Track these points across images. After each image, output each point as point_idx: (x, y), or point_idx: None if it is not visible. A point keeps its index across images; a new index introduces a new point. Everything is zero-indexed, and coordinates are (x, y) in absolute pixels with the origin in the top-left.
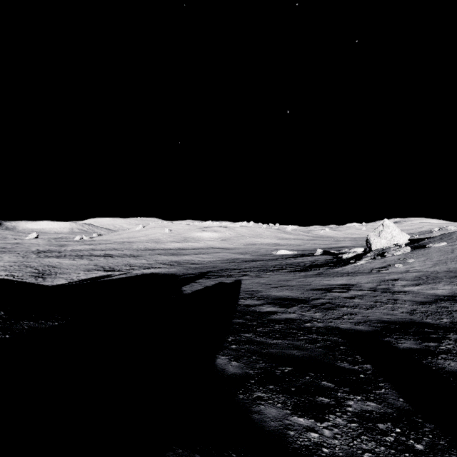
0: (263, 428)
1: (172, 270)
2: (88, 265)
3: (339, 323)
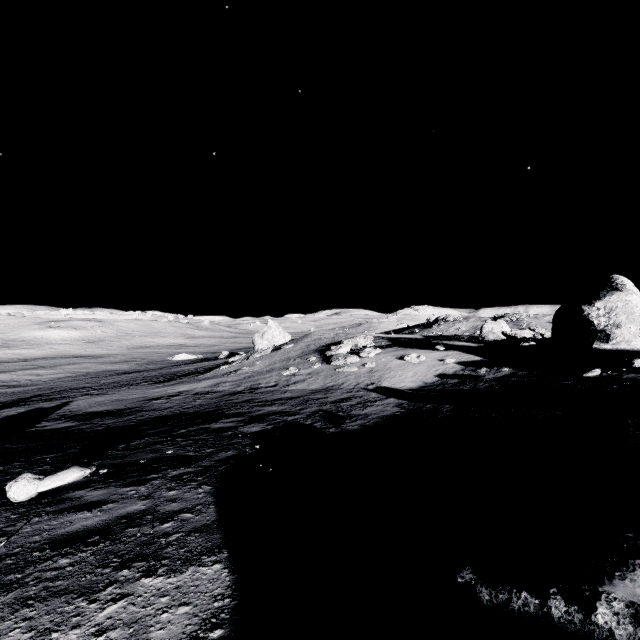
0: None
1: None
2: None
3: (120, 424)
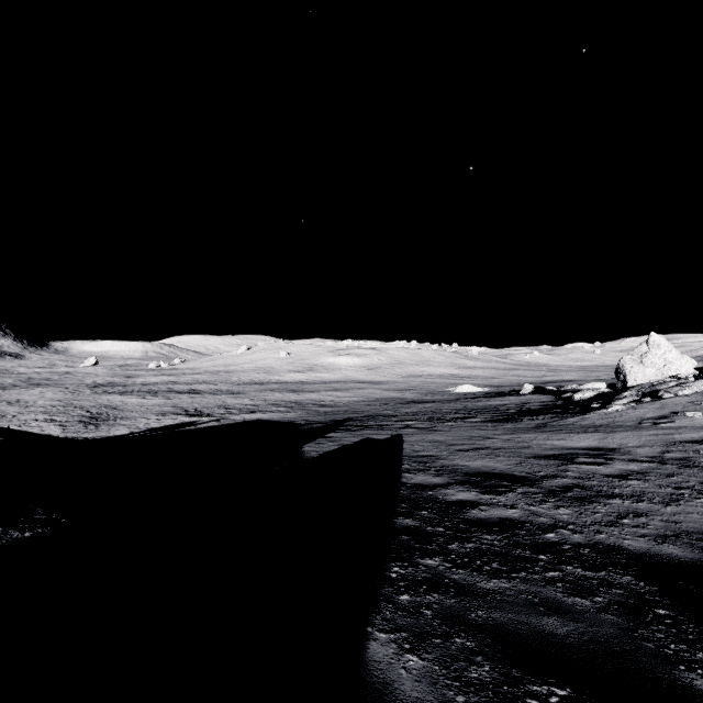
0: None
1: (289, 416)
2: (164, 406)
3: (619, 537)
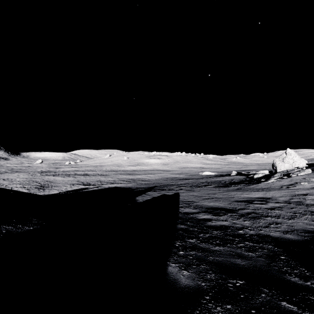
0: None
1: (129, 185)
2: (73, 181)
3: (269, 232)
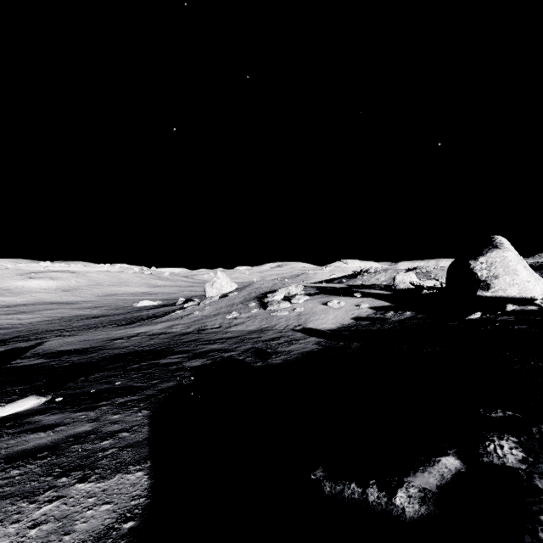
0: None
1: None
2: None
3: (84, 360)
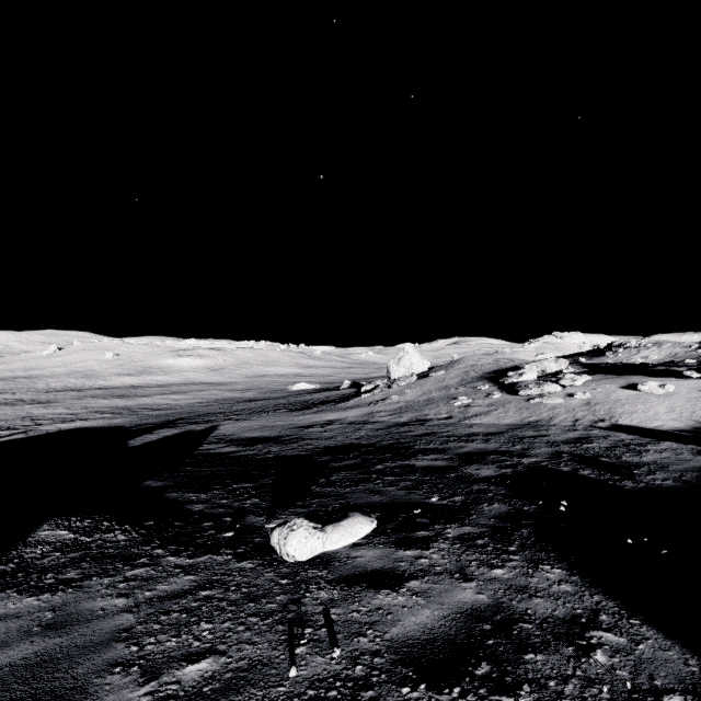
0: (162, 500)
1: (117, 422)
2: None
3: (289, 453)
